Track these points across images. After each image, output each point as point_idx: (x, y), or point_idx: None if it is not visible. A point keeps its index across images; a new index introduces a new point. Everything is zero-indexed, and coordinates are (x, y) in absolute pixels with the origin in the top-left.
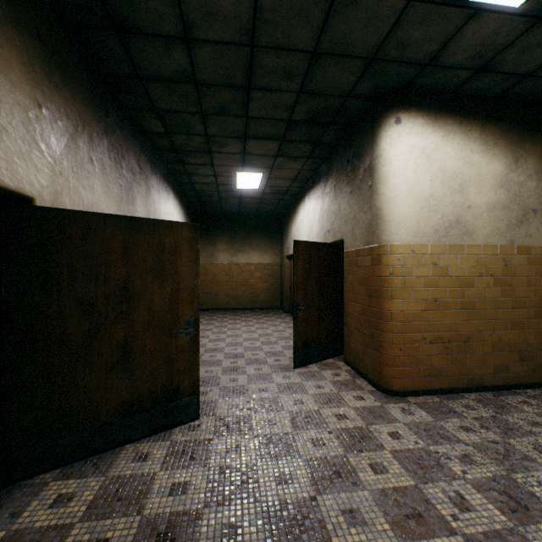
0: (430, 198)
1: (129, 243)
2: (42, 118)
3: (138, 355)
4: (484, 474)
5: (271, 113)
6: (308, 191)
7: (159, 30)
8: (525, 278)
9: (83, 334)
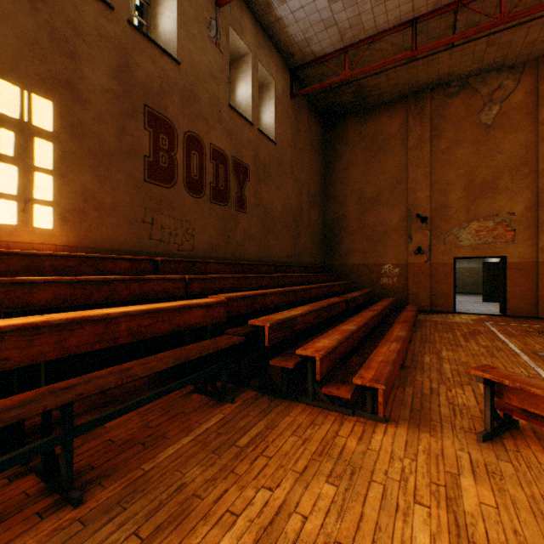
0: None
1: None
2: None
3: None
4: None
5: None
6: None
7: None
8: None
9: None
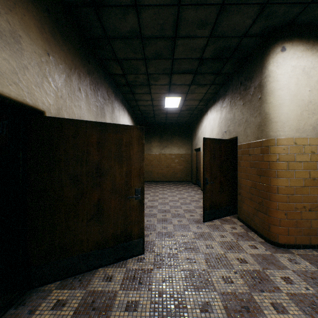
0: (309, 104)
1: (101, 139)
2: (50, 62)
3: (106, 211)
4: None
5: (189, 55)
6: (210, 107)
7: (119, 2)
8: None
9: (73, 197)
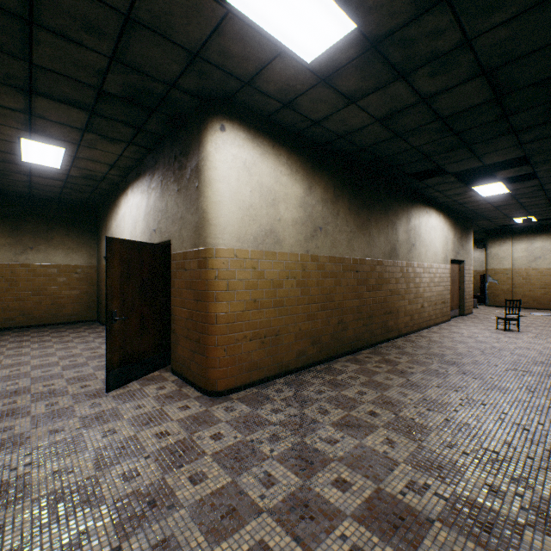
0: (251, 208)
1: None
2: None
3: None
4: (287, 446)
5: (72, 71)
6: (132, 183)
7: None
8: (316, 280)
9: None
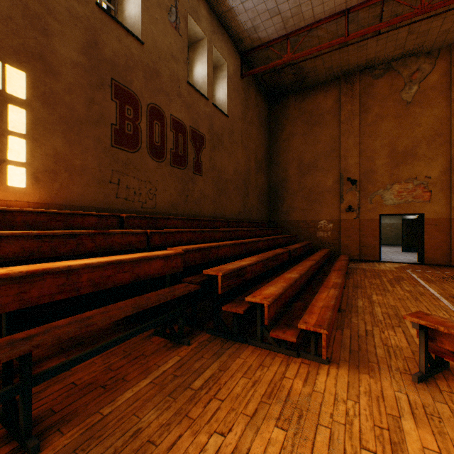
0: None
1: None
2: None
3: None
4: None
5: None
6: None
7: None
8: None
9: None
